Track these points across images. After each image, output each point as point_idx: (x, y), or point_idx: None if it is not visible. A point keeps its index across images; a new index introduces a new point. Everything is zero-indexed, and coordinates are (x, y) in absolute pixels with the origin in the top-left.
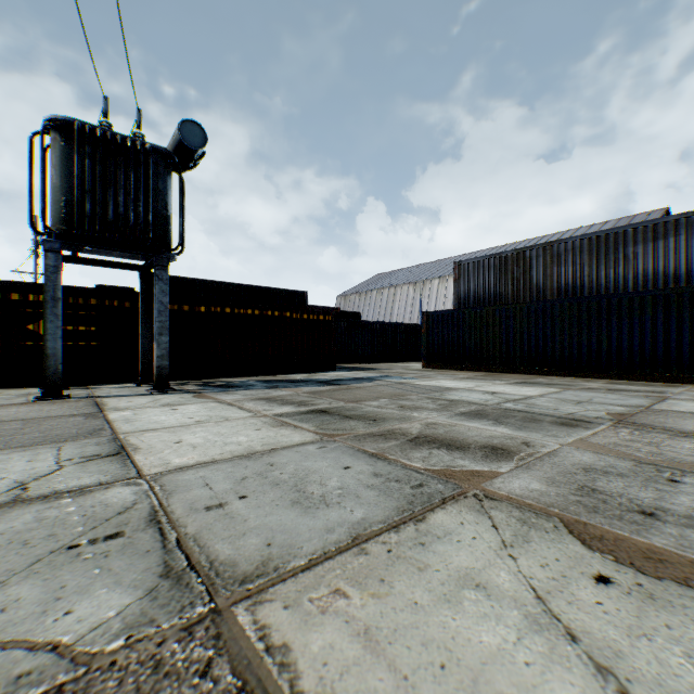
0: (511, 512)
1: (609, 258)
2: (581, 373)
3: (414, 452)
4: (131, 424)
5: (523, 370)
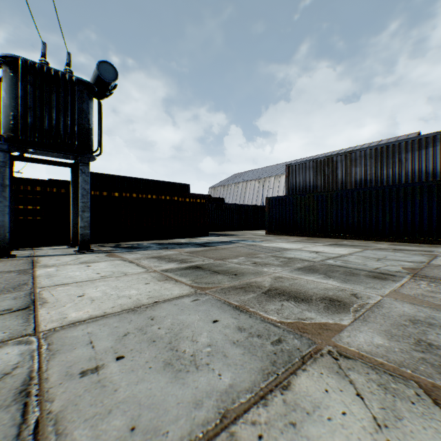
0: (368, 374)
1: (389, 161)
2: (372, 238)
3: (269, 304)
4: (50, 279)
5: (332, 235)
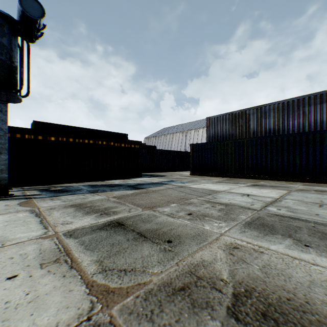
0: None
1: (294, 114)
2: (283, 178)
3: None
4: None
5: (248, 176)
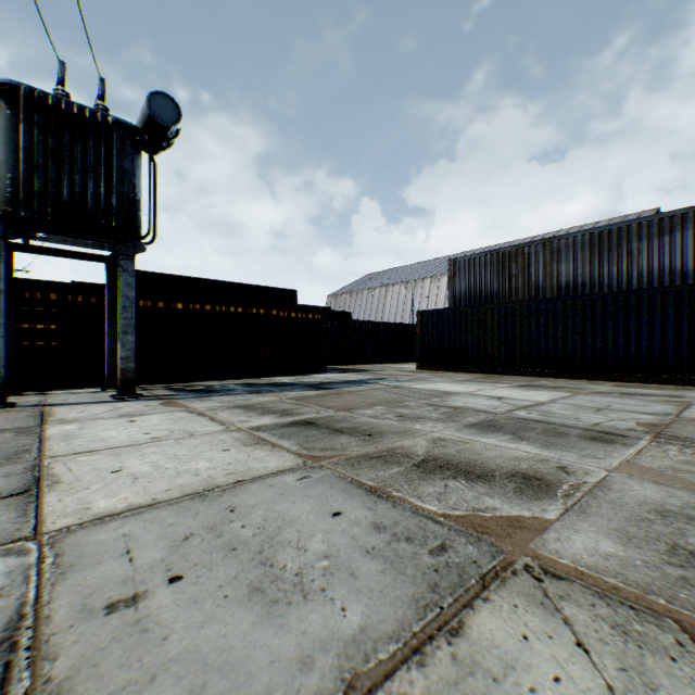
0: (594, 606)
1: (612, 254)
2: (585, 375)
3: (425, 485)
4: (69, 443)
5: (523, 371)
